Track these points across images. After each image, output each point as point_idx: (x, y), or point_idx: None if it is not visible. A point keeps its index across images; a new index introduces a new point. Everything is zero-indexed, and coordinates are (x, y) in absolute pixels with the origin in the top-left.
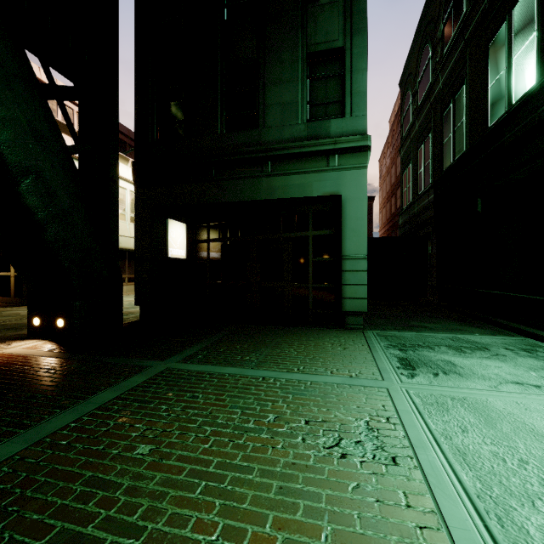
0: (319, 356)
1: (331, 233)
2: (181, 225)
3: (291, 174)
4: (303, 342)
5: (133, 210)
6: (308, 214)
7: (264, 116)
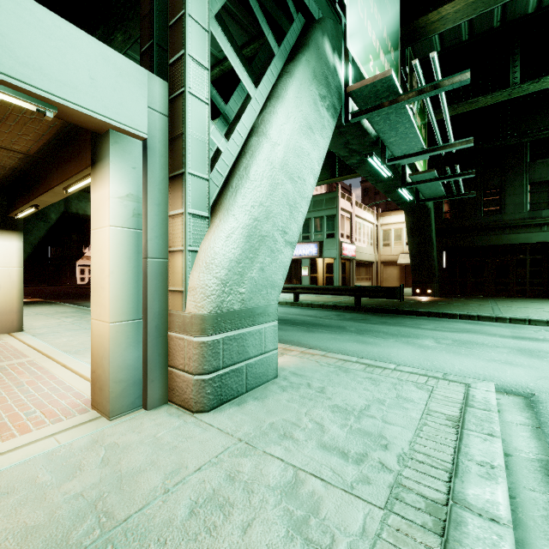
0: (546, 301)
1: (541, 257)
2: (444, 253)
3: (520, 233)
4: (534, 300)
5: (370, 238)
6: (526, 248)
7: (504, 209)
